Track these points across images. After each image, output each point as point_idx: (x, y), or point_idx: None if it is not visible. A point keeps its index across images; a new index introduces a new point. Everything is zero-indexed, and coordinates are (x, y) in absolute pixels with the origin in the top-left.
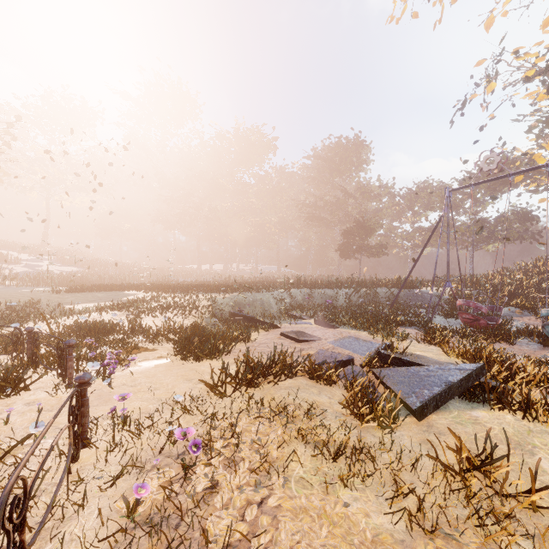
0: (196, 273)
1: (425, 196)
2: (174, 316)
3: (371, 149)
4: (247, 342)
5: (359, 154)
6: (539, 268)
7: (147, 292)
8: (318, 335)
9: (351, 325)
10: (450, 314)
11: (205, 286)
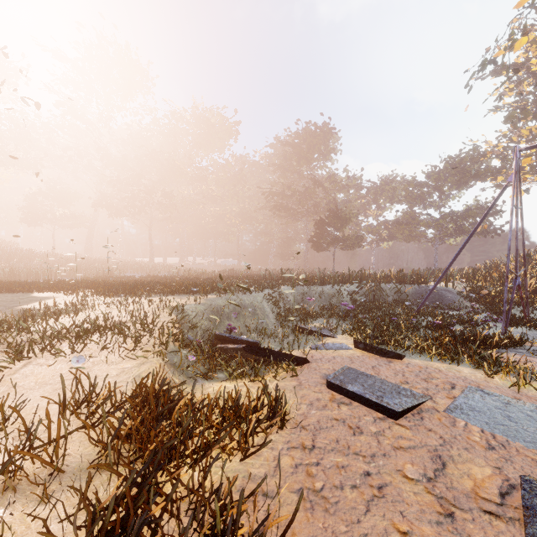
0: (148, 266)
1: (390, 189)
2: (102, 351)
3: (339, 138)
4: (281, 429)
5: (327, 143)
6: (534, 260)
7: (69, 293)
8: (400, 384)
9: (432, 353)
10: (511, 320)
11: (161, 283)
